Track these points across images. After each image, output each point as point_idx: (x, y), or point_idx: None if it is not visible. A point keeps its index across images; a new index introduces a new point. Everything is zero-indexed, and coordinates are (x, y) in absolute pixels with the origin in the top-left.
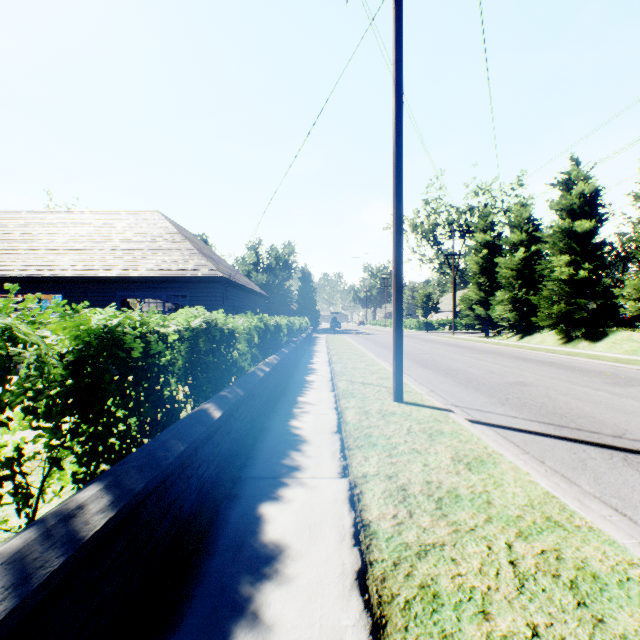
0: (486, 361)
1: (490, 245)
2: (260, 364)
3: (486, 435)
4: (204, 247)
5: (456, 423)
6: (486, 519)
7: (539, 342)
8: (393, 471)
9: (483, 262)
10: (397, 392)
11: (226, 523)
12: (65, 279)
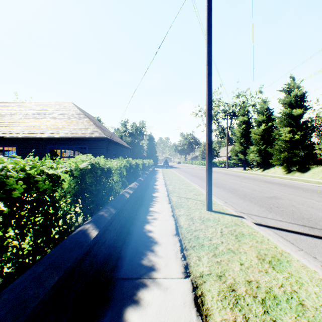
0: (249, 183)
1: (246, 122)
2: (127, 188)
3: (272, 236)
4: (97, 122)
5: (249, 227)
6: None
7: (273, 173)
8: (221, 270)
9: (243, 131)
10: (209, 205)
11: None
12: (18, 138)
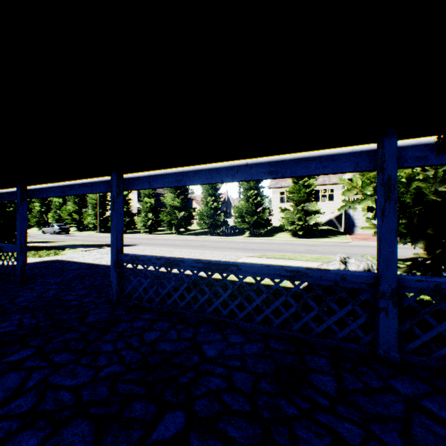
0: None
1: None
2: None
3: None
4: None
5: None
6: None
7: (33, 230)
8: None
9: None
10: None
11: None
12: None
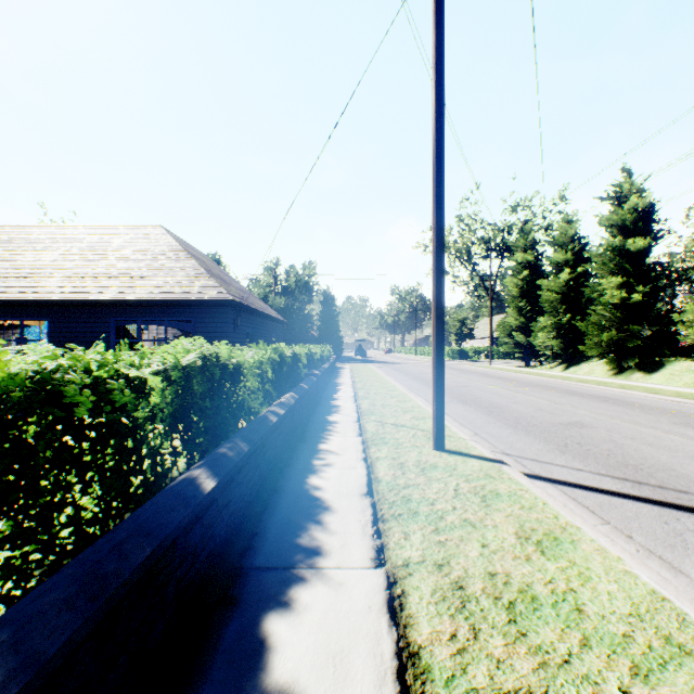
0: (532, 396)
1: (531, 265)
2: (273, 405)
3: (553, 498)
4: (214, 267)
5: (513, 480)
6: (582, 641)
7: (587, 373)
8: (443, 556)
9: (523, 284)
10: (438, 438)
11: (215, 652)
12: (51, 302)
